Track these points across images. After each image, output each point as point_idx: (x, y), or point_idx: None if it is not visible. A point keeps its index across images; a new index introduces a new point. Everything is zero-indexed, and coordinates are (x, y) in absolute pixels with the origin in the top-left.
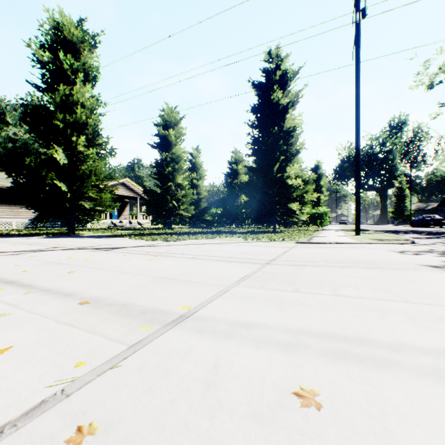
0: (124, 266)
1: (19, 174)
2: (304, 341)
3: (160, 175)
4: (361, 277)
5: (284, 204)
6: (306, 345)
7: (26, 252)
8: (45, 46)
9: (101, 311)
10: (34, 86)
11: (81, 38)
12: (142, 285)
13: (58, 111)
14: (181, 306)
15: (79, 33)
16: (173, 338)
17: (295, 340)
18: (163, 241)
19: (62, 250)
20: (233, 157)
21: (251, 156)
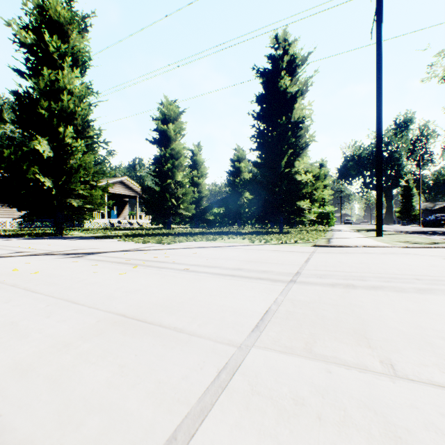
0: (77, 286)
1: None
2: None
3: (158, 172)
4: None
5: (292, 202)
6: None
7: None
8: (29, 28)
9: None
10: (18, 72)
11: (68, 19)
12: (72, 340)
13: (41, 98)
14: None
15: (67, 12)
16: None
17: None
18: (155, 244)
19: (22, 256)
20: (235, 154)
21: (256, 150)
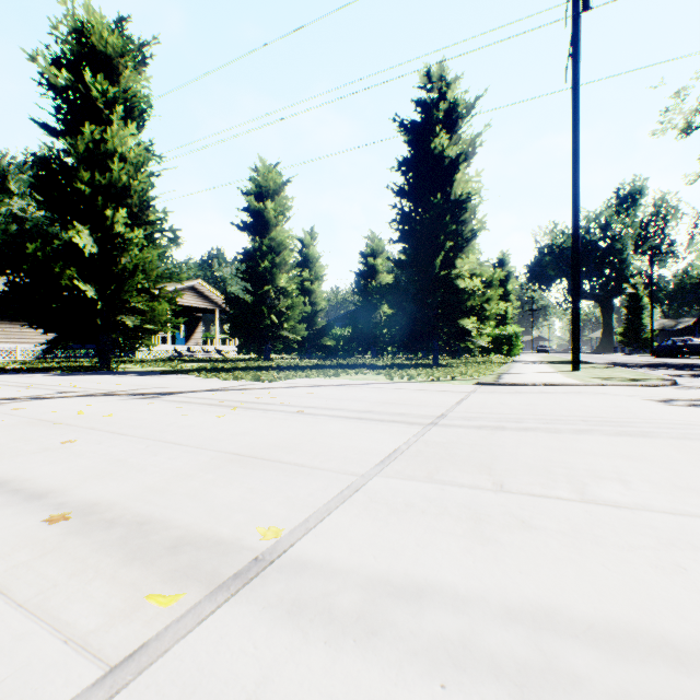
0: (170, 429)
1: (17, 271)
2: (565, 658)
3: (251, 274)
4: (623, 456)
5: (451, 320)
6: (575, 680)
7: (10, 401)
8: (61, 62)
9: (84, 544)
10: (44, 127)
11: (119, 49)
12: (193, 472)
13: (81, 167)
14: (261, 530)
15: (117, 39)
16: (225, 637)
17: (538, 654)
18: (251, 381)
19: (74, 397)
20: (368, 246)
21: (398, 243)
